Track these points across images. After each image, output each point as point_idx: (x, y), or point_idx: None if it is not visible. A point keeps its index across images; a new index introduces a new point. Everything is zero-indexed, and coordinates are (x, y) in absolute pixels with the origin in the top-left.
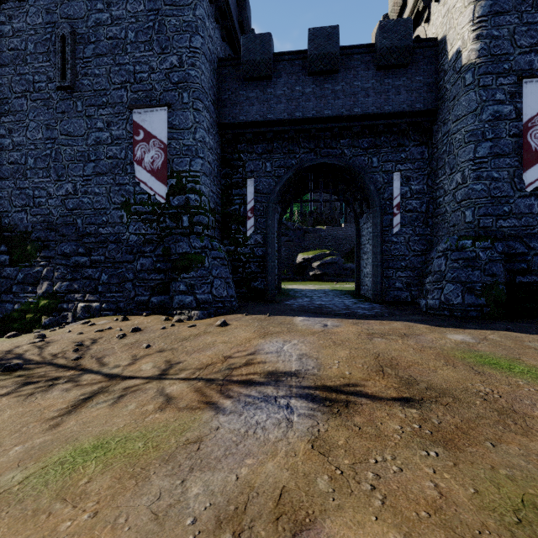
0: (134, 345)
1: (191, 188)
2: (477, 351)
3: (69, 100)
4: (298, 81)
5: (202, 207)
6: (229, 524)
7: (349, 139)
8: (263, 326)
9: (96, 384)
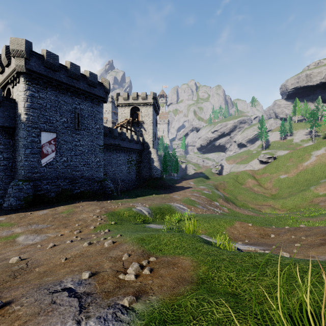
0: None
1: None
2: (1, 222)
3: None
4: None
5: None
6: None
7: None
8: None
9: None
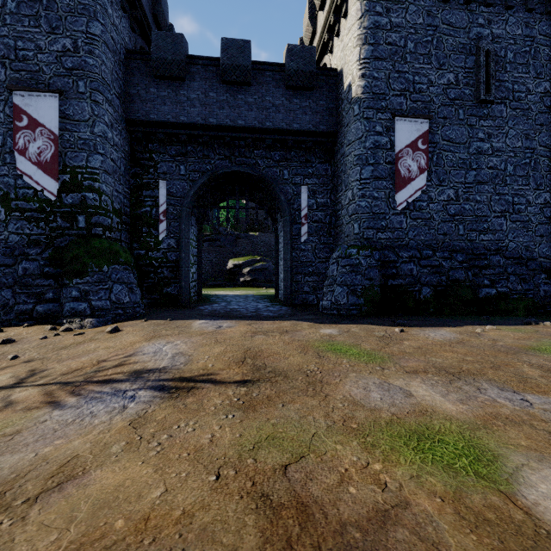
0: None
1: (88, 186)
2: (333, 341)
3: None
4: (212, 88)
5: (102, 207)
6: (0, 487)
7: (262, 150)
8: (156, 330)
9: None
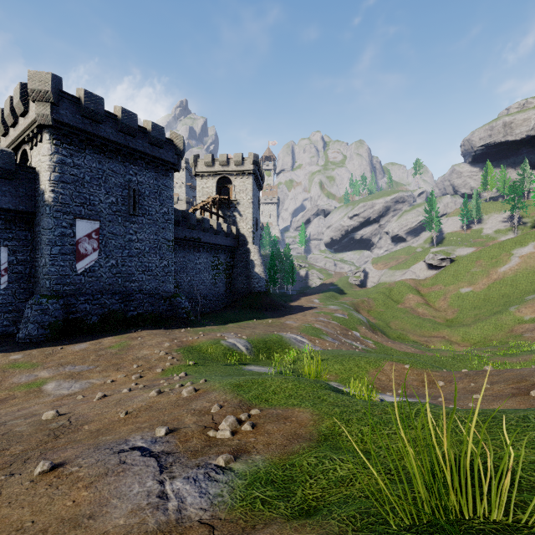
0: None
1: None
2: (16, 362)
3: None
4: None
5: None
6: None
7: None
8: None
9: None
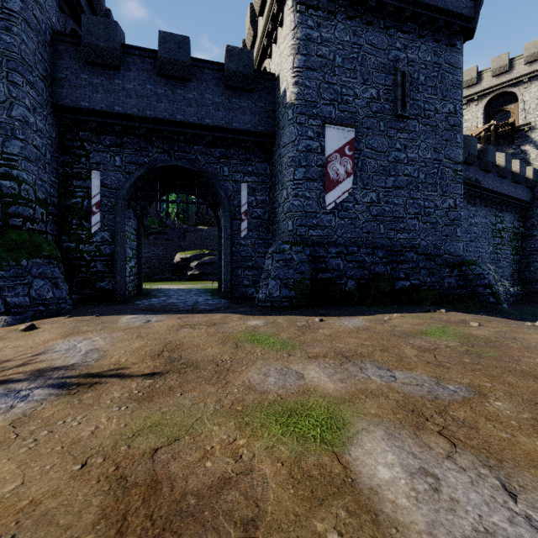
0: None
1: (4, 173)
2: (256, 332)
3: None
4: (149, 80)
5: (22, 196)
6: None
7: (202, 146)
8: (77, 327)
9: None
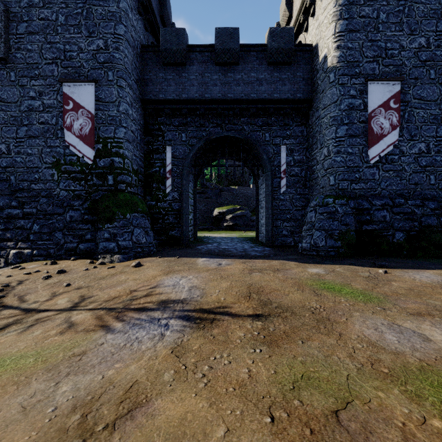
0: (56, 285)
1: (115, 152)
2: (324, 280)
3: (2, 70)
4: (207, 69)
5: (125, 168)
6: (81, 409)
7: (247, 117)
8: (170, 266)
9: (12, 317)
